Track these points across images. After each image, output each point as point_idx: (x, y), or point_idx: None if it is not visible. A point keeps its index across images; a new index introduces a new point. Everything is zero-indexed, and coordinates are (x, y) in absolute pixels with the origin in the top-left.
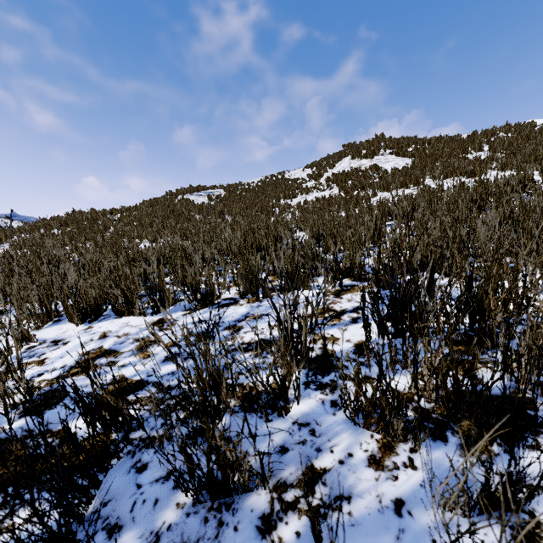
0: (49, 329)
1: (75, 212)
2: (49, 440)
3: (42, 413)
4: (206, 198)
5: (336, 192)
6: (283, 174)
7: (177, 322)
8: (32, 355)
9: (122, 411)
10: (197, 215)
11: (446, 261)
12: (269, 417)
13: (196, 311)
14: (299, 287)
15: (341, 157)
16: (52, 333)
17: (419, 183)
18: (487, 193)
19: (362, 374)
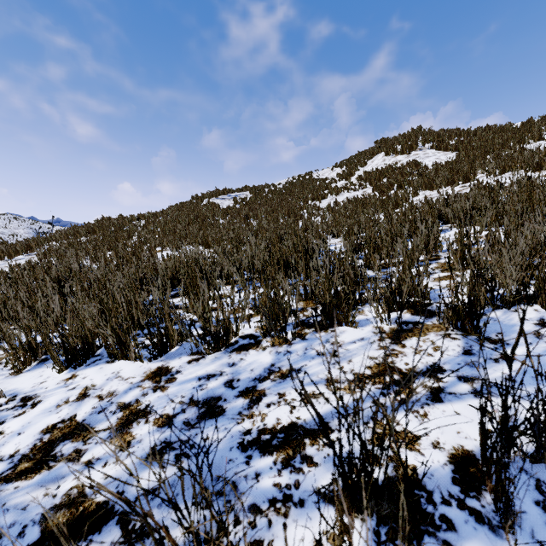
0: (29, 375)
1: (103, 219)
2: None
3: None
4: (232, 202)
5: (369, 191)
6: (311, 174)
7: (179, 376)
8: None
9: None
10: (221, 219)
11: None
12: None
13: (205, 357)
14: (340, 322)
15: (374, 154)
16: (28, 383)
17: (469, 179)
18: None
19: None
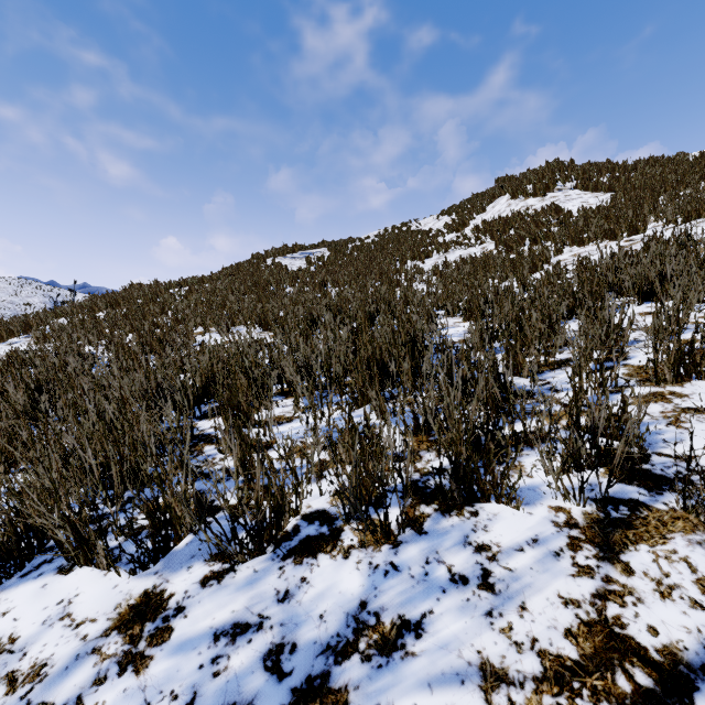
0: None
1: (132, 286)
2: None
3: None
4: (304, 262)
5: (490, 248)
6: (409, 224)
7: (178, 624)
8: None
9: None
10: (289, 286)
11: None
12: None
13: (235, 569)
14: (485, 495)
15: (494, 197)
16: None
17: (638, 231)
18: None
19: None
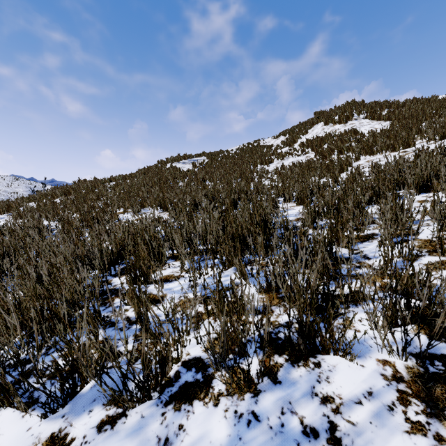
0: None
1: (79, 181)
2: None
3: None
4: (191, 166)
5: (311, 156)
6: (259, 142)
7: None
8: None
9: None
10: (181, 181)
11: None
12: None
13: (126, 414)
14: (325, 349)
15: (313, 124)
16: None
17: (410, 145)
18: None
19: None
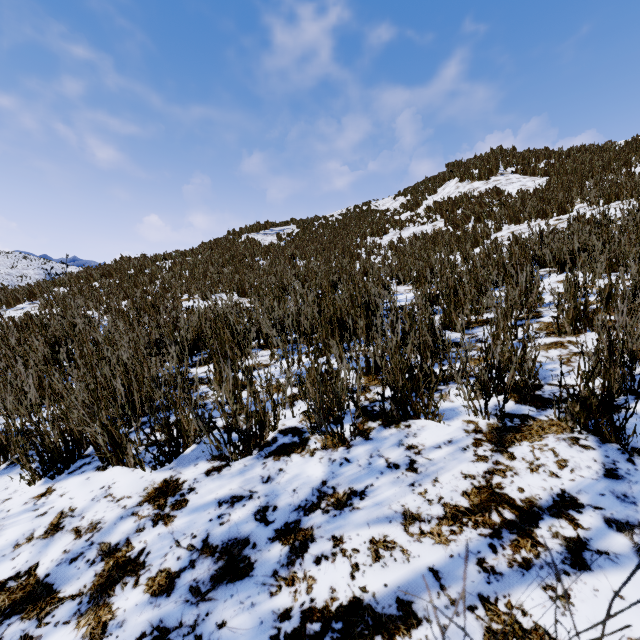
0: None
1: (122, 259)
2: None
3: None
4: (275, 238)
5: (440, 225)
6: (369, 204)
7: (191, 497)
8: None
9: None
10: (262, 259)
11: None
12: None
13: (230, 464)
14: (416, 413)
15: (445, 180)
16: None
17: (566, 211)
18: None
19: None
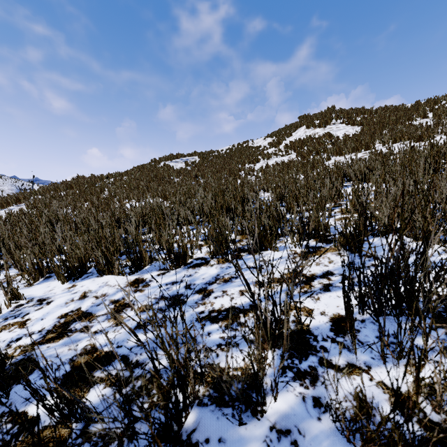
0: (39, 286)
1: (78, 177)
2: (8, 426)
3: (10, 388)
4: (184, 164)
5: (293, 157)
6: (248, 142)
7: (152, 283)
8: (17, 315)
9: (80, 404)
10: (175, 178)
11: (445, 235)
12: (242, 415)
13: (169, 271)
14: (266, 248)
15: (297, 127)
16: (40, 291)
17: (369, 148)
18: (438, 155)
19: (345, 361)
